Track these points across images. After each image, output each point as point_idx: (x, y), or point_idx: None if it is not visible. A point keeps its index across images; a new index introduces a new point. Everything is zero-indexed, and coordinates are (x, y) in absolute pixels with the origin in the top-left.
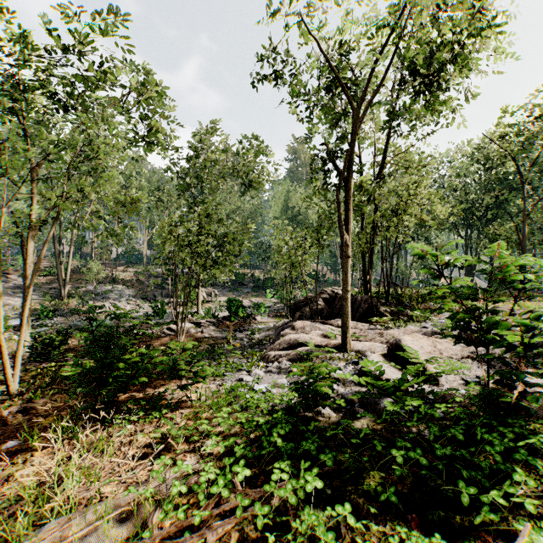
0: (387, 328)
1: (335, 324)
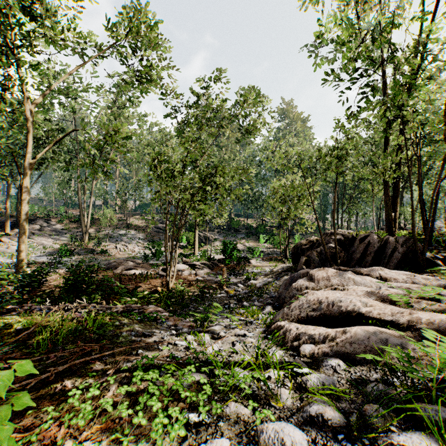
0: None
1: (374, 275)
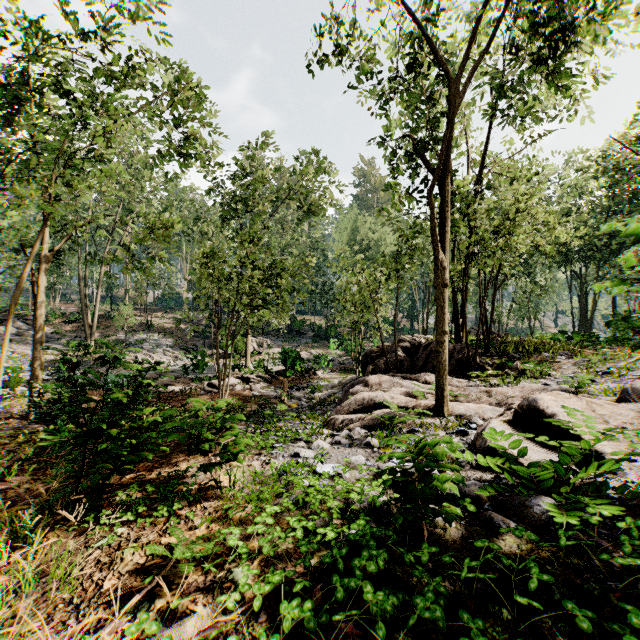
0: (492, 386)
1: (421, 380)
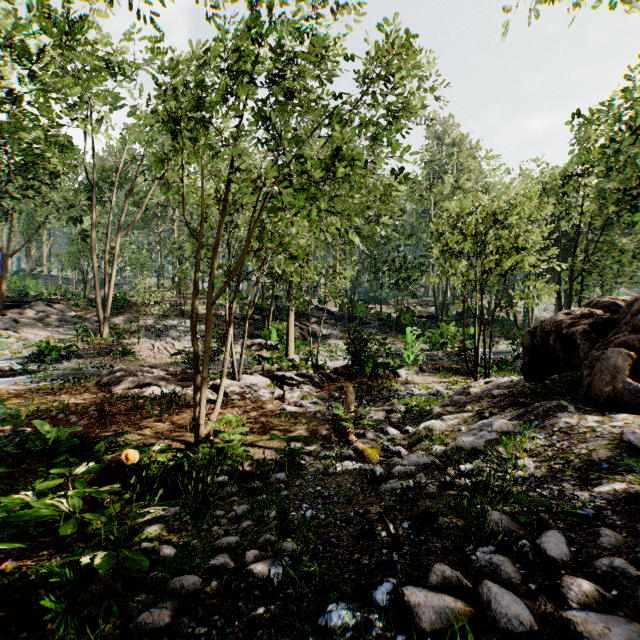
0: None
1: None
